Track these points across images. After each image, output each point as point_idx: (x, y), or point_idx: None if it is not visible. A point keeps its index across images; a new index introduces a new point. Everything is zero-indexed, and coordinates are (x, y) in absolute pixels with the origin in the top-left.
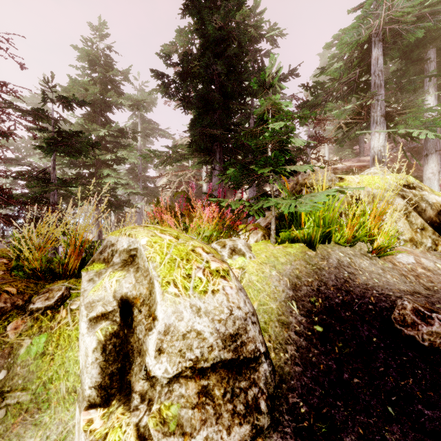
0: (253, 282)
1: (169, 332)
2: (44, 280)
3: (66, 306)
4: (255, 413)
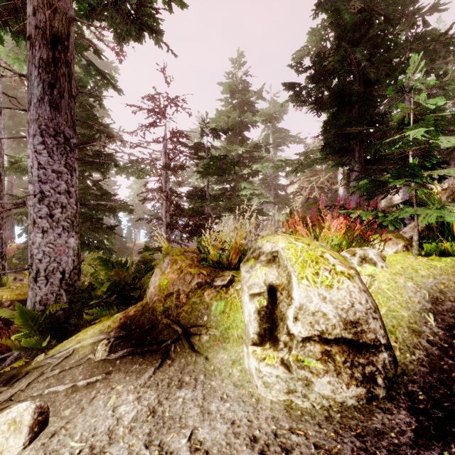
0: (383, 289)
1: (302, 309)
2: (218, 269)
3: (233, 287)
4: (371, 383)
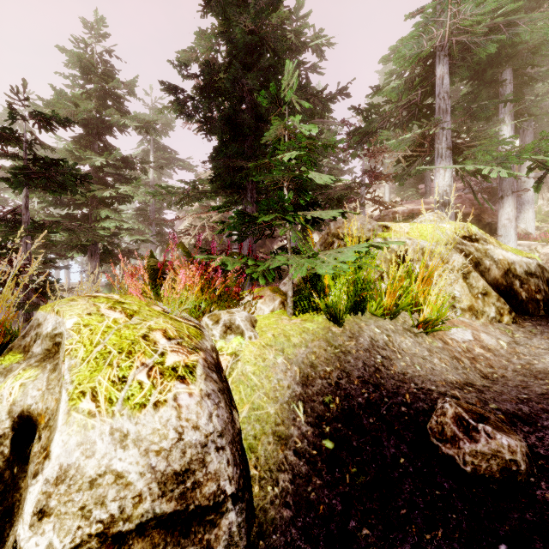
0: (248, 374)
1: (66, 478)
2: None
3: None
4: None
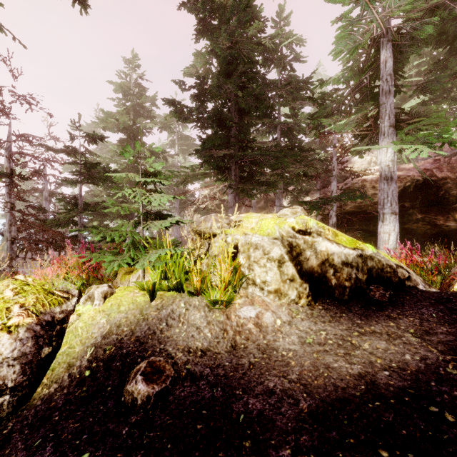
0: (77, 328)
1: None
2: None
3: None
4: None
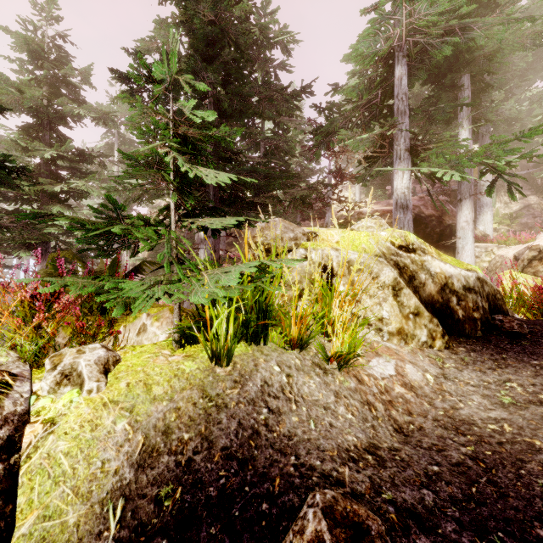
0: (57, 456)
1: None
2: None
3: None
4: None
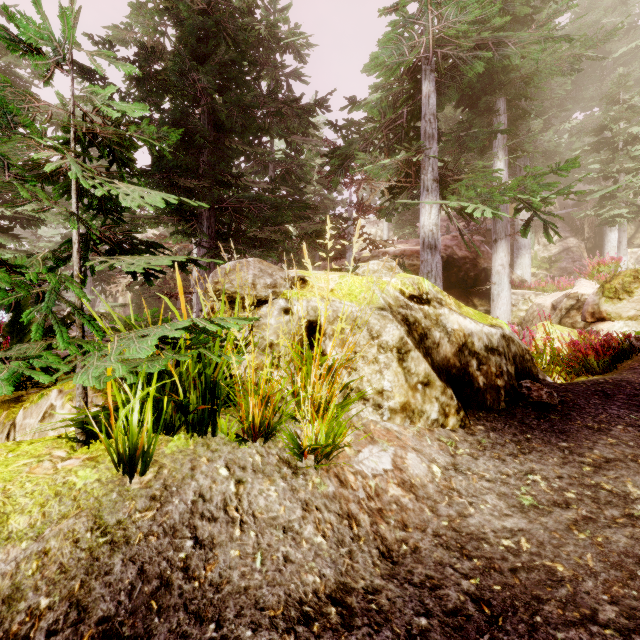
0: None
1: None
2: None
3: None
4: None
